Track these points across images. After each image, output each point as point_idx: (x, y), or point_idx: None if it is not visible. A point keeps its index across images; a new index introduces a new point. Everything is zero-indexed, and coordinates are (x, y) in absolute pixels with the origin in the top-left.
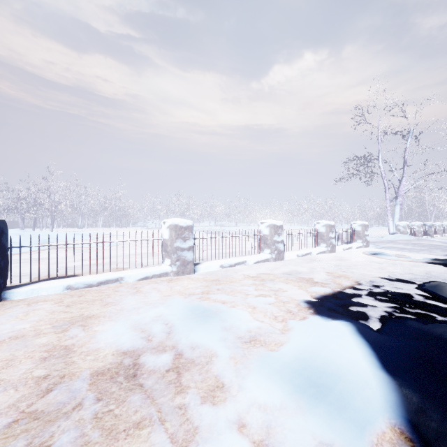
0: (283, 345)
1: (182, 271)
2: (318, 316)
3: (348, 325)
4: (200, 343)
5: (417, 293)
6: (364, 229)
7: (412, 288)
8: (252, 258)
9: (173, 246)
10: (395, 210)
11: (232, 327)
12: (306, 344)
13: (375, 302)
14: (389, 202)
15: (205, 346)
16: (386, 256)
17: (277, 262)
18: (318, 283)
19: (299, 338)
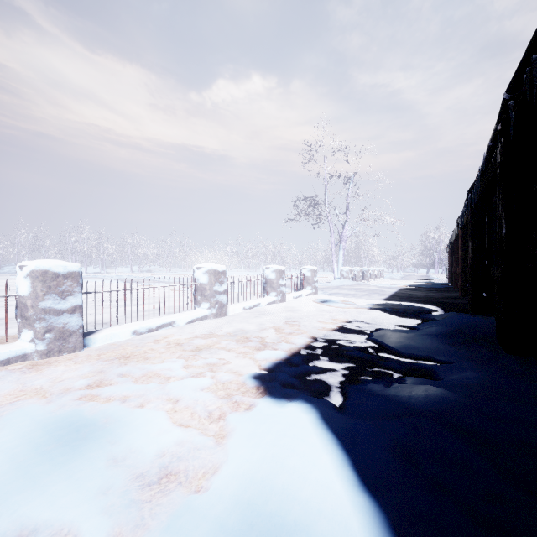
0: (218, 472)
1: (59, 348)
2: (269, 399)
3: (309, 411)
4: (43, 522)
5: (369, 346)
6: (313, 274)
7: (364, 340)
8: (184, 317)
9: (39, 307)
10: (339, 255)
11: (128, 456)
12: (253, 467)
13: (332, 364)
14: (334, 246)
15: (55, 524)
16: (335, 304)
17: (219, 319)
18: (268, 345)
19: (244, 454)
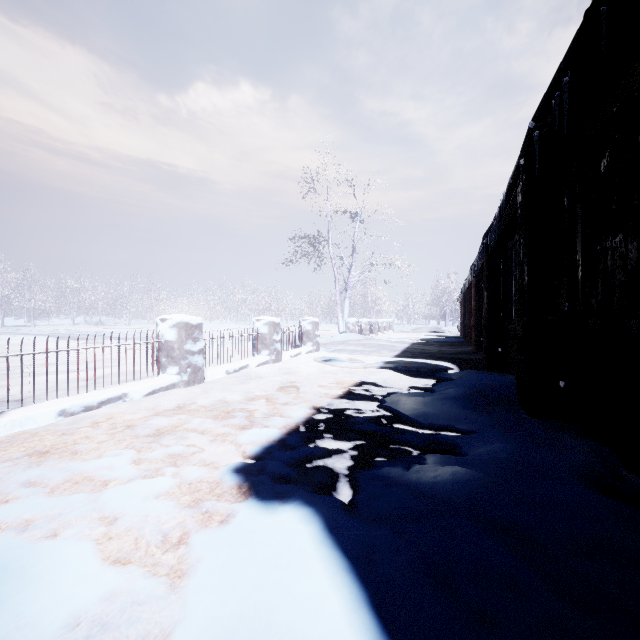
0: None
1: None
2: (255, 504)
3: (309, 520)
4: None
5: (382, 415)
6: (315, 328)
7: (375, 408)
8: (141, 387)
9: None
10: (345, 304)
11: (11, 636)
12: (224, 631)
13: (339, 443)
14: (339, 294)
15: None
16: (340, 363)
17: (192, 387)
18: (257, 421)
19: (211, 606)
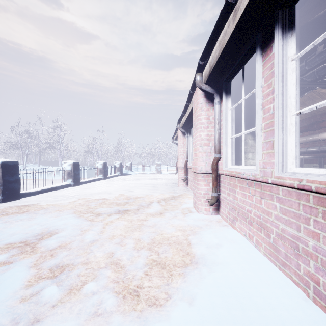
0: None
1: None
2: None
3: None
4: None
5: None
6: None
7: None
8: None
9: None
10: None
11: None
12: None
13: None
14: None
15: None
16: None
17: None
18: None
19: None
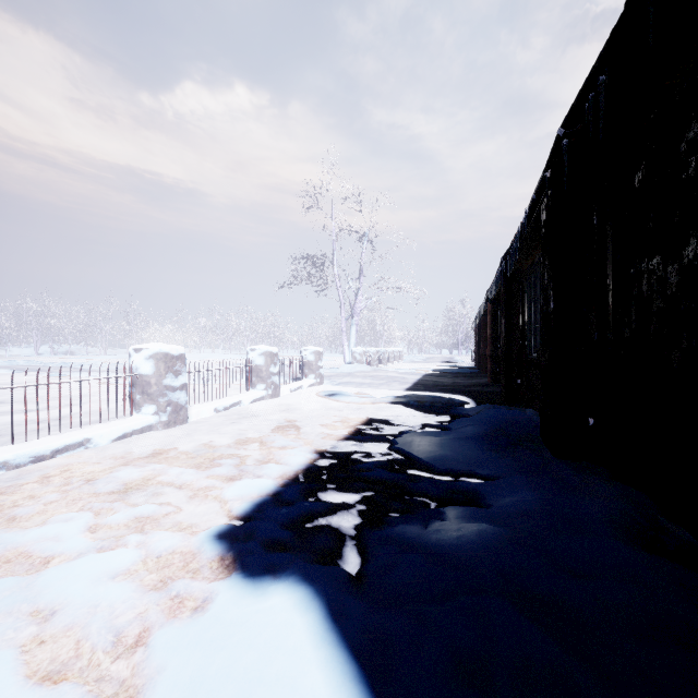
0: None
1: None
2: (240, 582)
3: (308, 605)
4: None
5: (394, 459)
6: (318, 358)
7: (386, 450)
8: (109, 430)
9: None
10: (351, 332)
11: None
12: None
13: (345, 495)
14: (345, 321)
15: None
16: (346, 398)
17: (173, 429)
18: (248, 470)
19: None
